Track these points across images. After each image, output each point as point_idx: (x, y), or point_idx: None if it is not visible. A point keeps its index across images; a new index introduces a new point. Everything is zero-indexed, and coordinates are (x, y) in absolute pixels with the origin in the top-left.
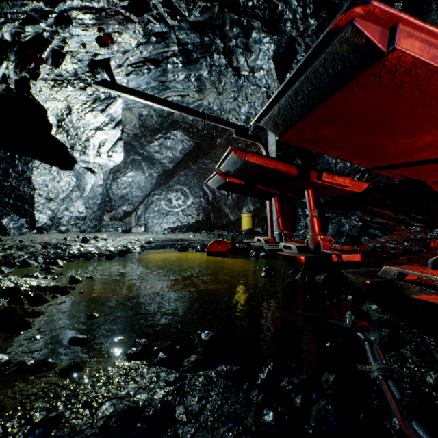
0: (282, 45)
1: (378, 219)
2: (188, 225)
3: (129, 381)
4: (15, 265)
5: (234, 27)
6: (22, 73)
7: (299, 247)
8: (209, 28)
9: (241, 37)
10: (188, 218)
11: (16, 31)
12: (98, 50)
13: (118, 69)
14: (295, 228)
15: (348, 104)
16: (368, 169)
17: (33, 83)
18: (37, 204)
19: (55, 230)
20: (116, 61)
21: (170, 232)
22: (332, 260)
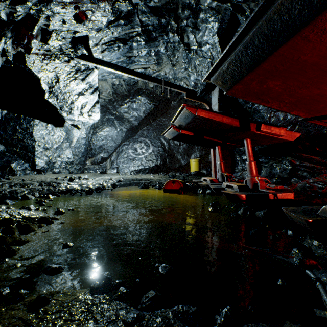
0: (225, 21)
1: (307, 163)
2: (149, 168)
3: (88, 319)
4: (17, 199)
5: (185, 10)
6: (18, 48)
7: (240, 186)
8: (166, 11)
9: (191, 18)
10: (149, 163)
11: (10, 12)
12: (77, 28)
13: (95, 47)
14: (234, 171)
15: (298, 53)
16: (305, 119)
17: (27, 57)
18: (37, 152)
19: (50, 171)
20: (93, 41)
21: (135, 173)
22: (269, 198)
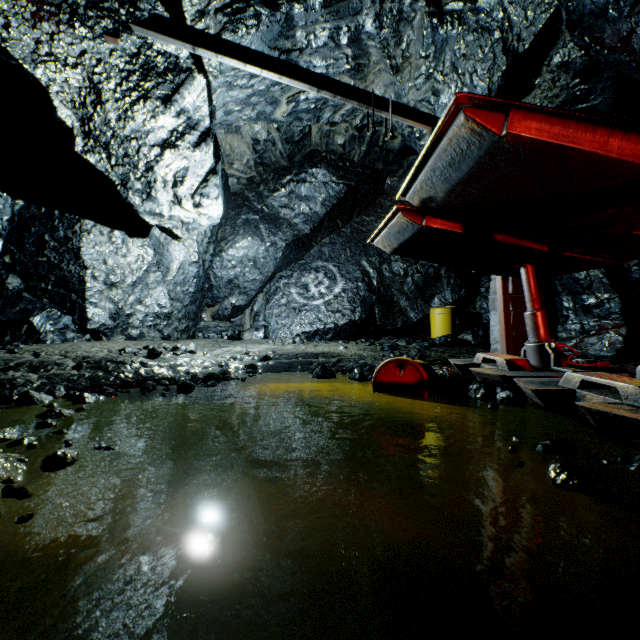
0: None
1: None
2: (336, 328)
3: None
4: (10, 402)
5: None
6: None
7: None
8: None
9: None
10: (336, 316)
11: None
12: None
13: (199, 22)
14: (554, 336)
15: None
16: None
17: None
18: (91, 293)
19: (121, 335)
20: (192, 2)
21: (304, 340)
22: None
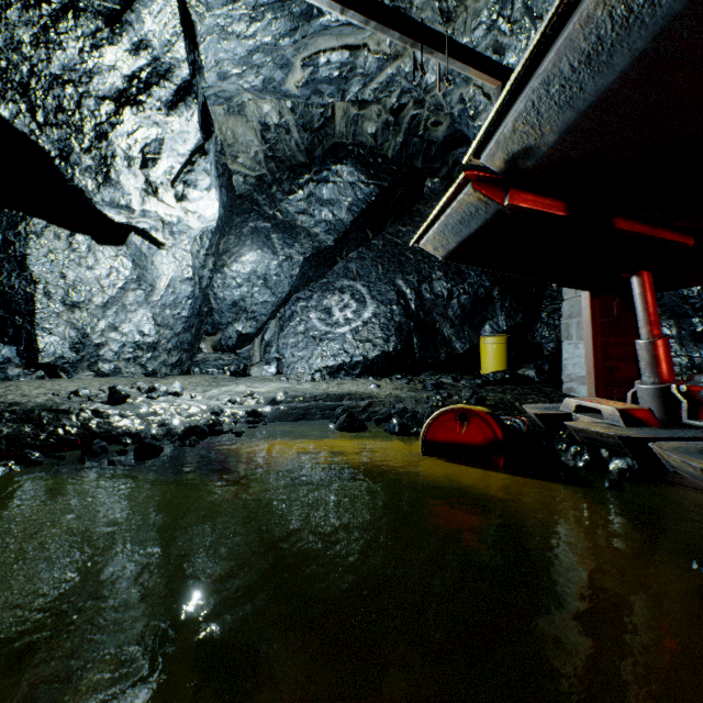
0: None
1: None
2: (365, 362)
3: None
4: None
5: None
6: None
7: None
8: None
9: None
10: (365, 347)
11: None
12: None
13: None
14: None
15: None
16: None
17: None
18: (43, 316)
19: (88, 370)
20: None
21: (326, 376)
22: None
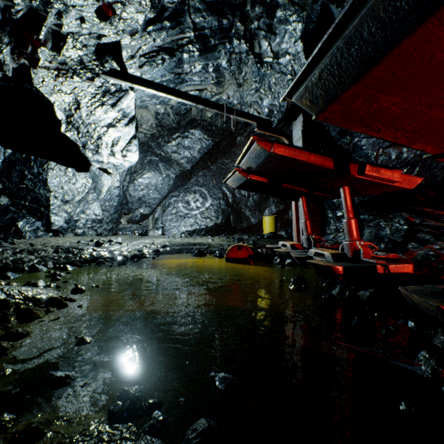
0: (313, 20)
1: (431, 221)
2: (206, 228)
3: None
4: (23, 270)
5: (256, 6)
6: (20, 60)
7: (334, 255)
8: (228, 8)
9: (264, 18)
10: (206, 221)
11: (5, 5)
12: (102, 30)
13: (131, 60)
14: (324, 232)
15: (432, 48)
16: (433, 156)
17: (34, 72)
18: (53, 207)
19: (71, 233)
20: (127, 51)
21: (187, 235)
22: (376, 271)
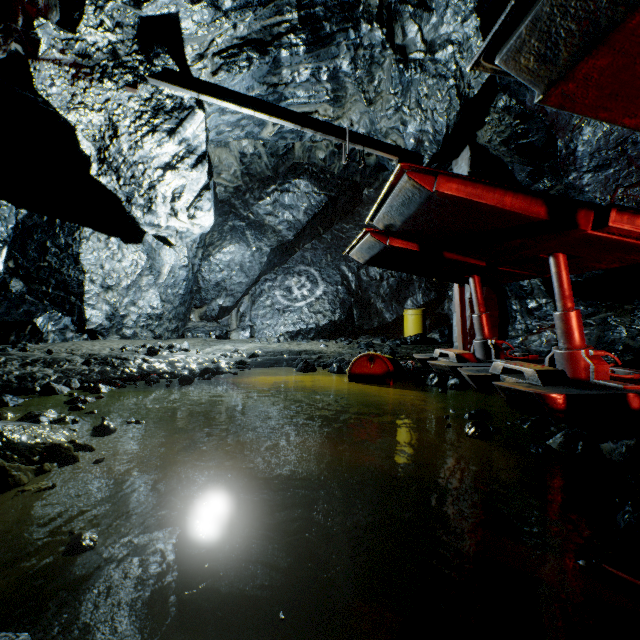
0: None
1: None
2: (317, 328)
3: None
4: (33, 392)
5: None
6: (9, 44)
7: (543, 373)
8: None
9: None
10: (317, 317)
11: None
12: None
13: (199, 63)
14: (505, 335)
15: None
16: None
17: (35, 68)
18: (89, 296)
19: (115, 334)
20: (193, 47)
21: (288, 339)
22: (627, 404)
